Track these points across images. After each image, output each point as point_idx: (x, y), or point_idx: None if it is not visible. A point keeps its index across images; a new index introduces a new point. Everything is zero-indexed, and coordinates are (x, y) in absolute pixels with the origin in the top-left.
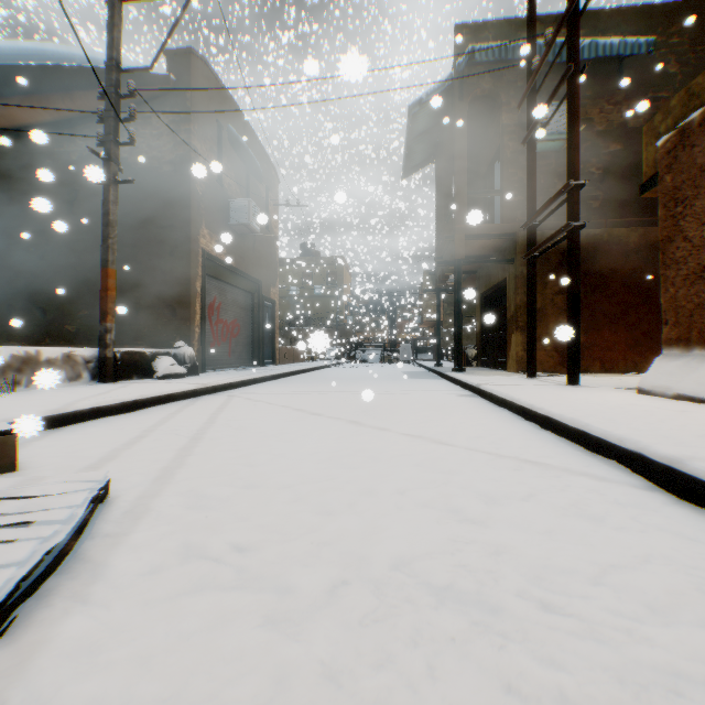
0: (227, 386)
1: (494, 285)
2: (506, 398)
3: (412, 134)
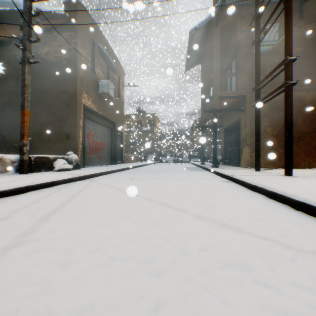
0: (92, 175)
1: (232, 123)
2: (257, 185)
3: (190, 48)
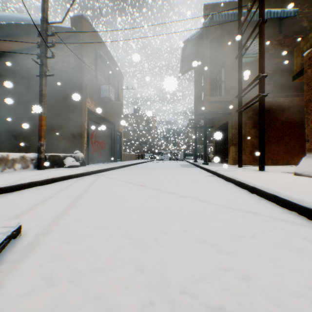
0: (98, 171)
1: (221, 125)
2: (230, 177)
3: (184, 56)
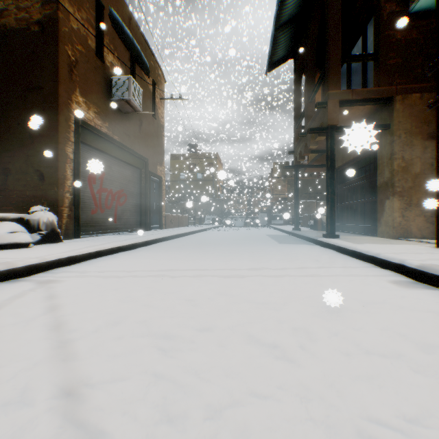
0: (65, 261)
1: (353, 158)
2: None
3: (279, 21)
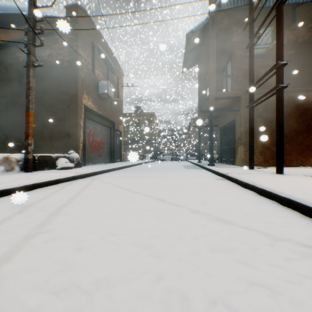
0: (93, 173)
1: (227, 123)
2: (248, 183)
3: (187, 49)
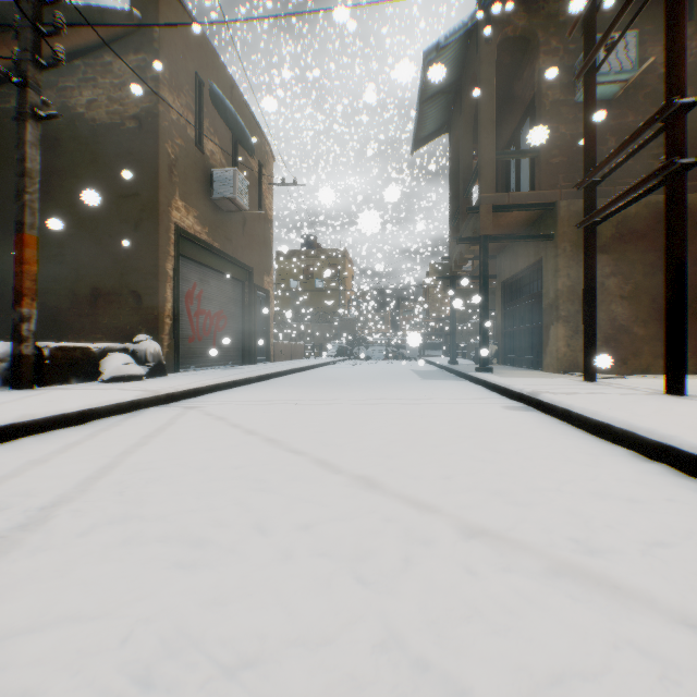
0: (192, 392)
1: (521, 270)
2: (610, 423)
3: (425, 94)
